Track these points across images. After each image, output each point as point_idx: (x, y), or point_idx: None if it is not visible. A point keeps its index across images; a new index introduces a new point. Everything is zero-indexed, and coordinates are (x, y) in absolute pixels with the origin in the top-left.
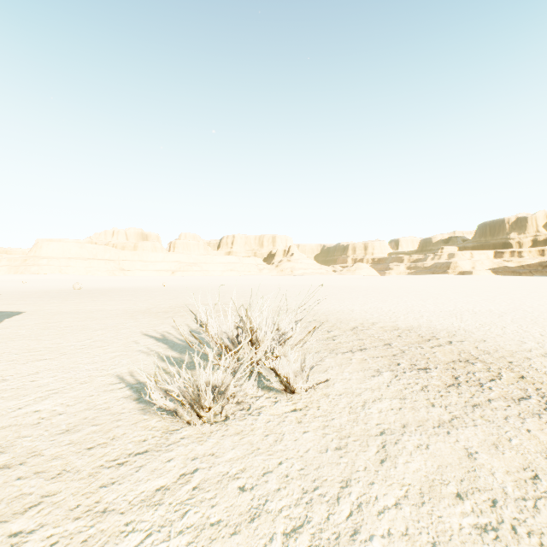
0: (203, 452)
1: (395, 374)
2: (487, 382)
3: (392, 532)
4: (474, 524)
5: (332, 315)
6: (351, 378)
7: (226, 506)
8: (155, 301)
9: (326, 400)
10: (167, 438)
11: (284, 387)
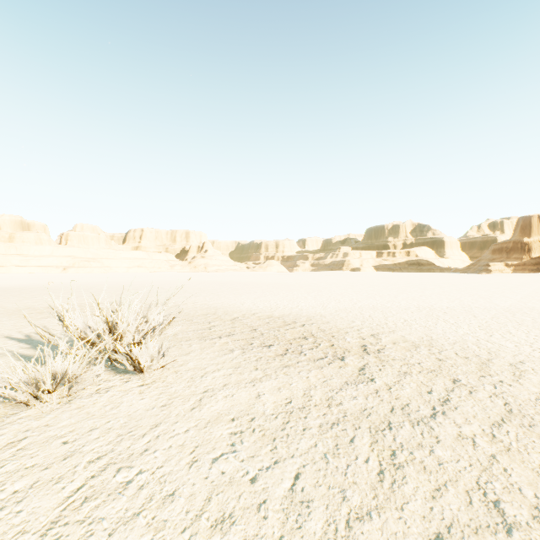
0: (38, 425)
1: (243, 351)
2: (307, 350)
3: (173, 445)
4: (231, 432)
5: (223, 309)
6: (206, 357)
7: (45, 455)
8: (30, 301)
9: (174, 375)
10: (2, 421)
11: (133, 367)
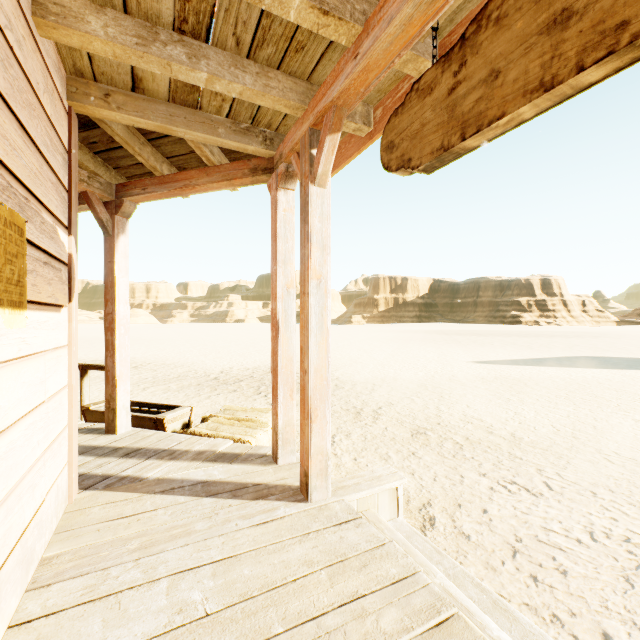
0: None
1: None
2: None
3: None
4: None
5: None
6: None
7: None
8: None
9: None
10: None
11: None
